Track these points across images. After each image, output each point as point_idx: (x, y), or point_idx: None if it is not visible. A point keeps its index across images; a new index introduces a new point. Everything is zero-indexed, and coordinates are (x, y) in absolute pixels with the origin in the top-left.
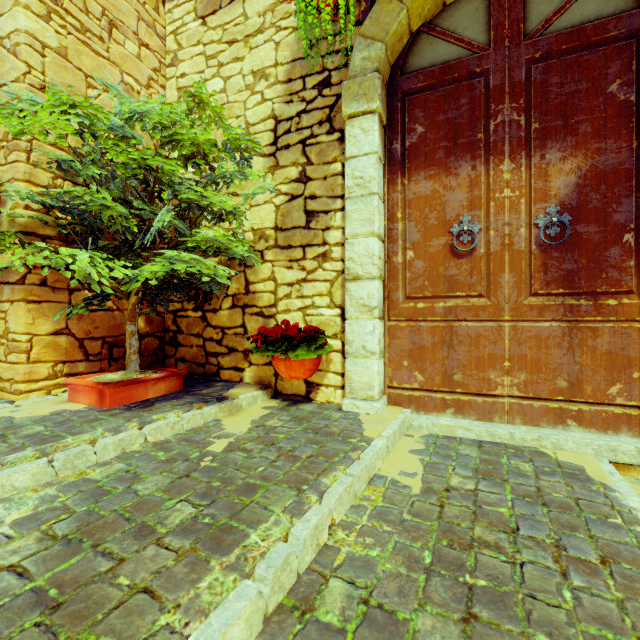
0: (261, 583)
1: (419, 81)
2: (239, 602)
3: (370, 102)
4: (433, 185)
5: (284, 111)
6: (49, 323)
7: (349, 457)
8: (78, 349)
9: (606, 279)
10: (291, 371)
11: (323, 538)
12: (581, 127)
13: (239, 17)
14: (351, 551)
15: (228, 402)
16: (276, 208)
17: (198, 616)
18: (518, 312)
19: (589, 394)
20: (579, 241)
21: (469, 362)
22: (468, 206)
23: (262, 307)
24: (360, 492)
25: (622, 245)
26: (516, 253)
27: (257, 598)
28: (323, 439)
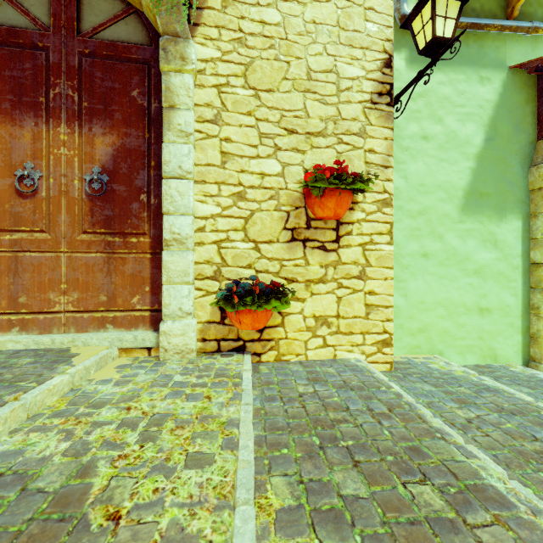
0: None
1: None
2: None
3: None
4: None
5: None
6: None
7: None
8: None
9: (131, 224)
10: None
11: None
12: (116, 114)
13: None
14: None
15: None
16: None
17: None
18: (73, 245)
19: (121, 304)
20: (115, 196)
21: (33, 286)
22: (32, 155)
23: None
24: None
25: (140, 202)
26: (71, 199)
27: None
28: None
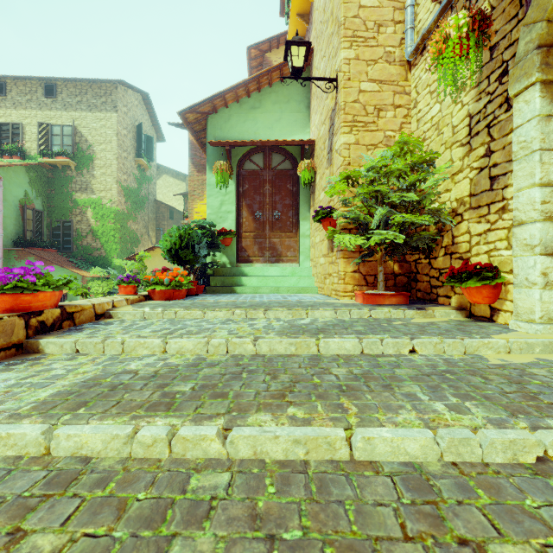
0: (363, 343)
1: None
2: (351, 340)
3: (529, 78)
4: None
5: (475, 108)
6: (351, 267)
7: (453, 336)
8: (363, 280)
9: None
10: (472, 297)
11: (404, 351)
12: None
13: None
14: (411, 358)
15: (423, 311)
16: (470, 181)
17: (340, 337)
18: None
19: None
20: None
21: None
22: None
23: (461, 253)
24: (451, 353)
25: None
26: None
27: (358, 343)
28: (455, 331)
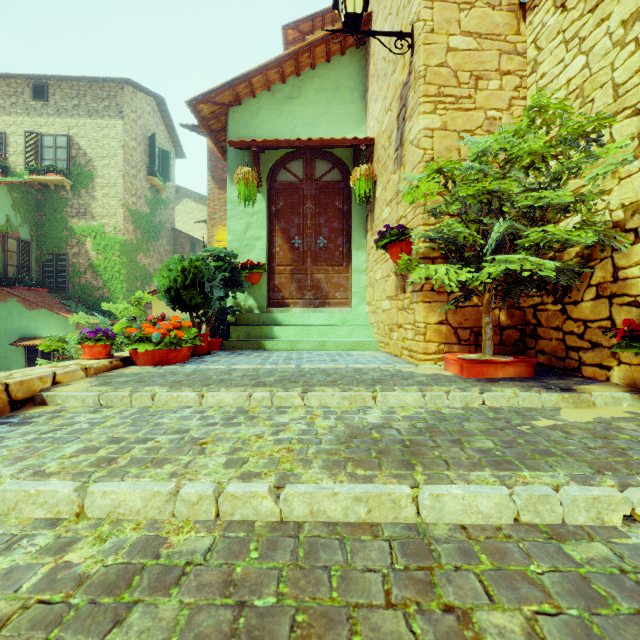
0: (517, 497)
1: None
2: (491, 490)
3: None
4: None
5: None
6: (435, 316)
7: None
8: (453, 335)
9: None
10: None
11: (611, 519)
12: None
13: None
14: None
15: (573, 394)
16: None
17: (463, 480)
18: None
19: None
20: None
21: None
22: None
23: (636, 295)
24: None
25: None
26: None
27: (507, 498)
28: None
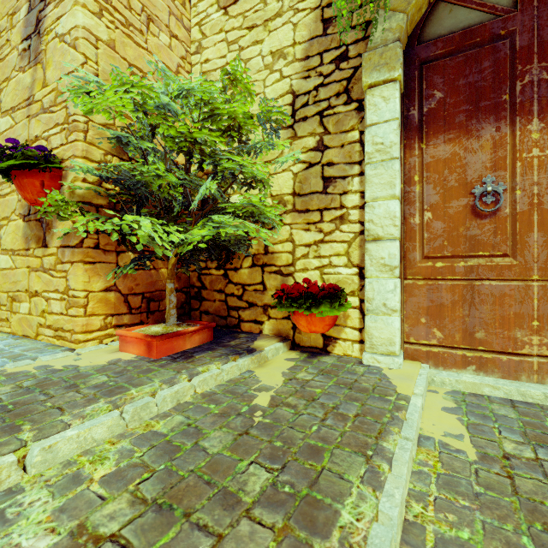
0: None
1: (438, 48)
2: None
3: (392, 71)
4: (453, 148)
5: (302, 86)
6: (101, 281)
7: (397, 418)
8: (123, 303)
9: None
10: (311, 326)
11: (403, 512)
12: None
13: (258, 4)
14: (438, 530)
15: (257, 354)
16: (294, 175)
17: None
18: None
19: None
20: None
21: (492, 320)
22: (491, 167)
23: (280, 266)
24: (414, 455)
25: None
26: (546, 212)
27: None
28: (360, 396)
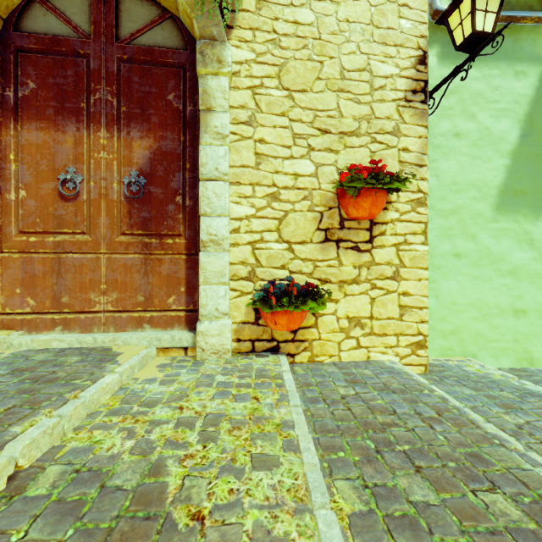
0: None
1: (31, 42)
2: None
3: None
4: (44, 136)
5: None
6: None
7: None
8: None
9: (167, 225)
10: None
11: None
12: (152, 118)
13: None
14: None
15: None
16: None
17: None
18: (112, 247)
19: (157, 304)
20: (151, 198)
21: (74, 287)
22: (74, 160)
23: None
24: None
25: (176, 203)
26: (111, 202)
27: None
28: None
